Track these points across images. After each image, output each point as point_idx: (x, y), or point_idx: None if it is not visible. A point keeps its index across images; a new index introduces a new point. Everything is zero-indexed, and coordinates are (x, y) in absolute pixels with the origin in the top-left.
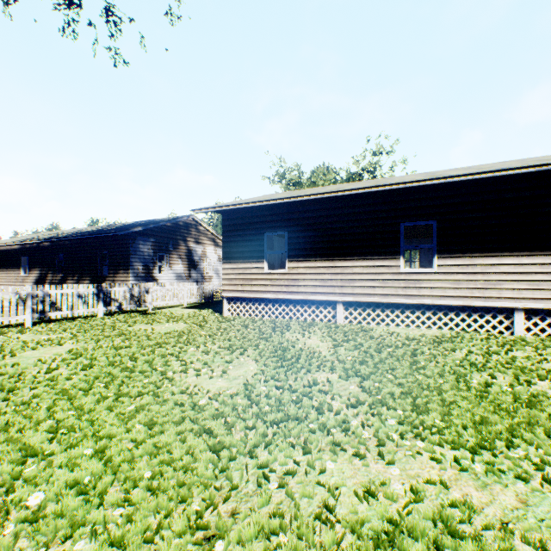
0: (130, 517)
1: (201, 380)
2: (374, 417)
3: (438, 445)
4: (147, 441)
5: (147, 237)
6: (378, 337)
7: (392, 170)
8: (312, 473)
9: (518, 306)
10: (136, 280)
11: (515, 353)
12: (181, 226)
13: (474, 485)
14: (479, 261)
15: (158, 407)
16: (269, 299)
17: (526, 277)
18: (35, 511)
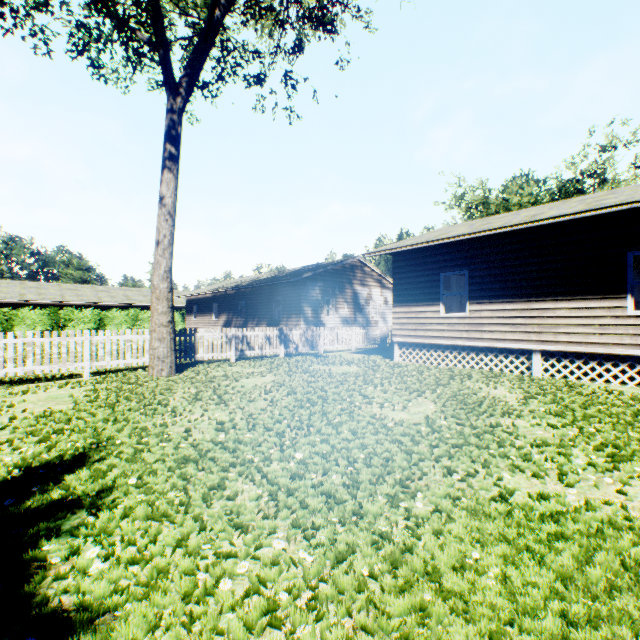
0: (357, 473)
1: (384, 411)
2: (560, 455)
3: (631, 486)
4: (354, 440)
5: (315, 282)
6: (588, 393)
7: (634, 167)
8: (489, 479)
9: None
10: (306, 324)
11: None
12: (346, 269)
13: None
14: None
15: (356, 423)
16: (445, 345)
17: None
18: (302, 460)
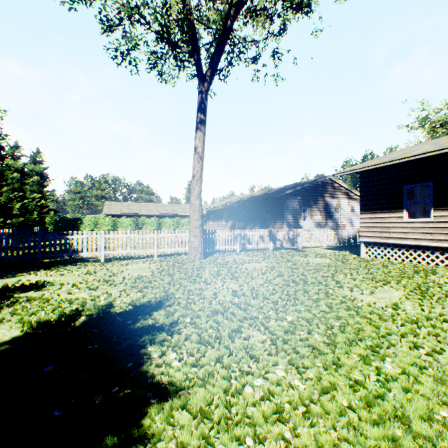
0: (334, 335)
1: (353, 294)
2: None
3: None
4: (330, 313)
5: (294, 196)
6: None
7: None
8: None
9: None
10: (287, 227)
11: None
12: (319, 186)
13: None
14: None
15: (330, 300)
16: (408, 245)
17: None
18: (291, 321)
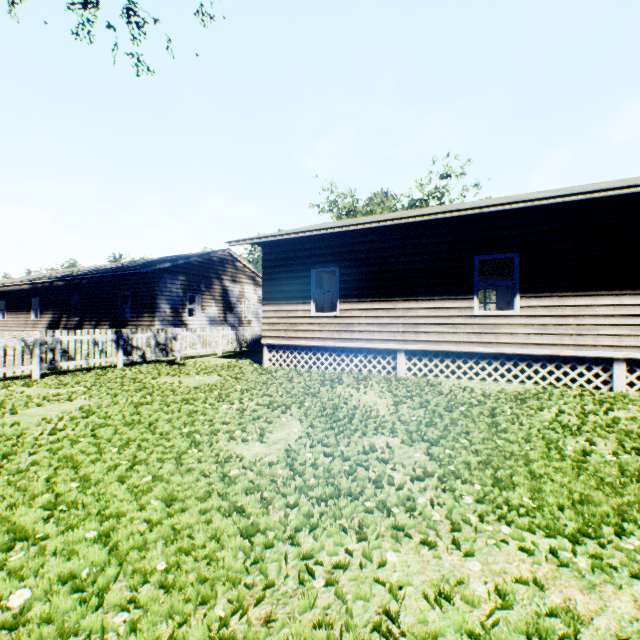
0: (135, 625)
1: (233, 444)
2: (446, 494)
3: (528, 531)
4: (164, 521)
5: (176, 274)
6: (448, 392)
7: (462, 196)
8: (368, 566)
9: (619, 355)
10: (163, 325)
11: (616, 413)
12: (215, 262)
13: (578, 586)
14: (571, 301)
15: (180, 478)
16: (317, 347)
17: (628, 321)
18: (16, 615)
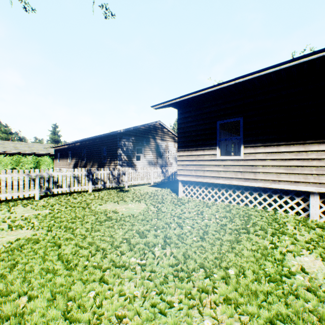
0: None
1: None
2: None
3: None
4: None
5: (129, 136)
6: None
7: None
8: None
9: None
10: (122, 165)
11: None
12: (151, 129)
13: None
14: None
15: None
16: (221, 184)
17: None
18: None
